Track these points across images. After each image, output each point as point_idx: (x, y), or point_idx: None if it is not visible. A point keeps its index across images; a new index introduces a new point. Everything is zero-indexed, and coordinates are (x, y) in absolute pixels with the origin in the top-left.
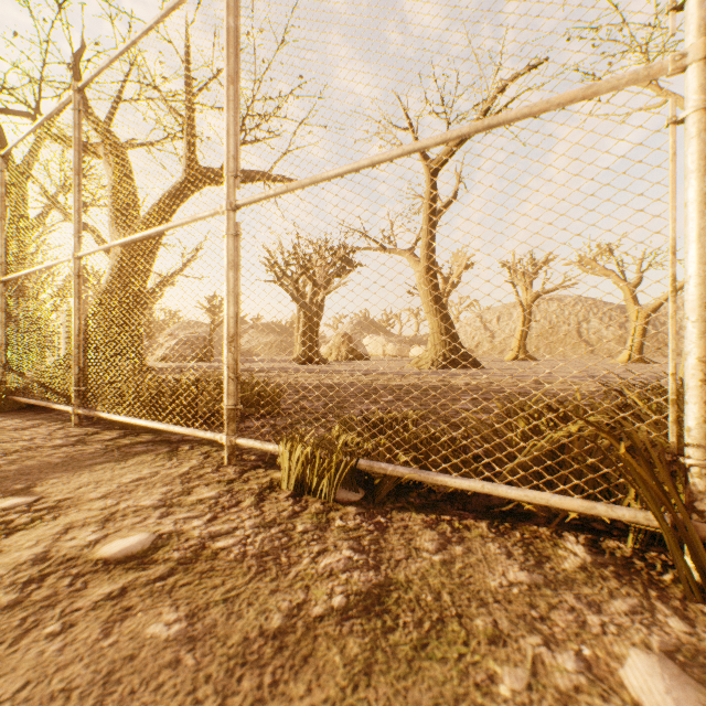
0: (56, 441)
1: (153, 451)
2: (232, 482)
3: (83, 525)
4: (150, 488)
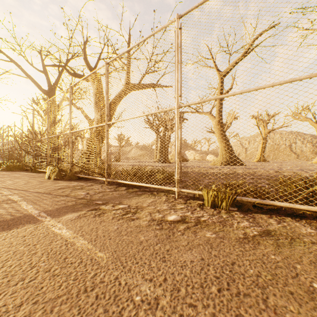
0: (107, 190)
1: (145, 194)
2: (185, 203)
3: (153, 212)
4: (160, 204)
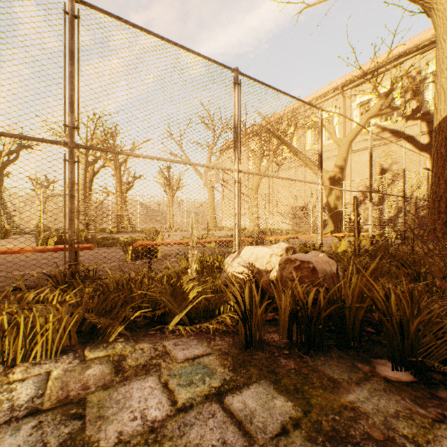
0: None
1: None
2: None
3: None
4: None
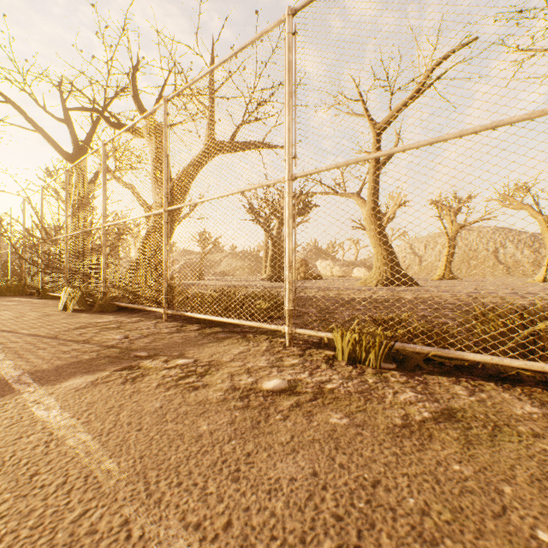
0: (165, 330)
1: (232, 337)
2: (302, 355)
3: (238, 374)
4: (254, 357)
